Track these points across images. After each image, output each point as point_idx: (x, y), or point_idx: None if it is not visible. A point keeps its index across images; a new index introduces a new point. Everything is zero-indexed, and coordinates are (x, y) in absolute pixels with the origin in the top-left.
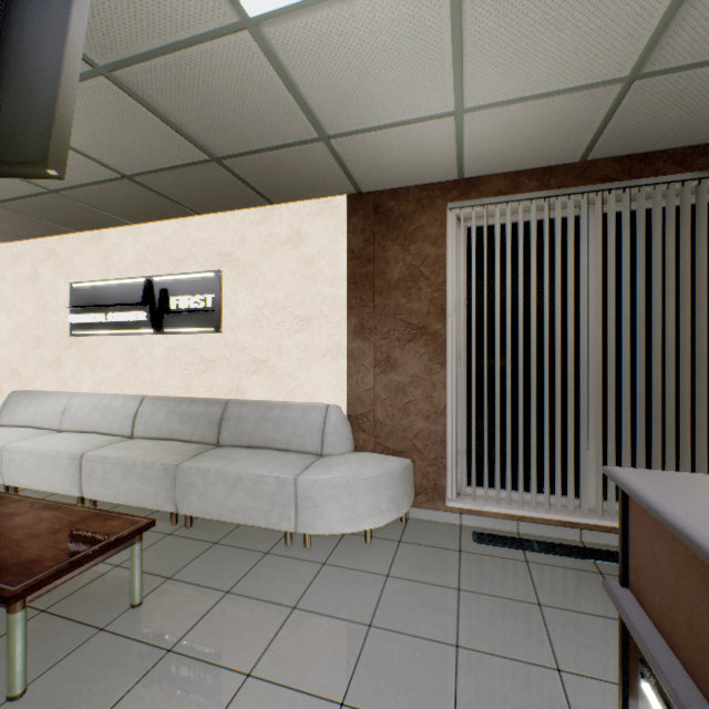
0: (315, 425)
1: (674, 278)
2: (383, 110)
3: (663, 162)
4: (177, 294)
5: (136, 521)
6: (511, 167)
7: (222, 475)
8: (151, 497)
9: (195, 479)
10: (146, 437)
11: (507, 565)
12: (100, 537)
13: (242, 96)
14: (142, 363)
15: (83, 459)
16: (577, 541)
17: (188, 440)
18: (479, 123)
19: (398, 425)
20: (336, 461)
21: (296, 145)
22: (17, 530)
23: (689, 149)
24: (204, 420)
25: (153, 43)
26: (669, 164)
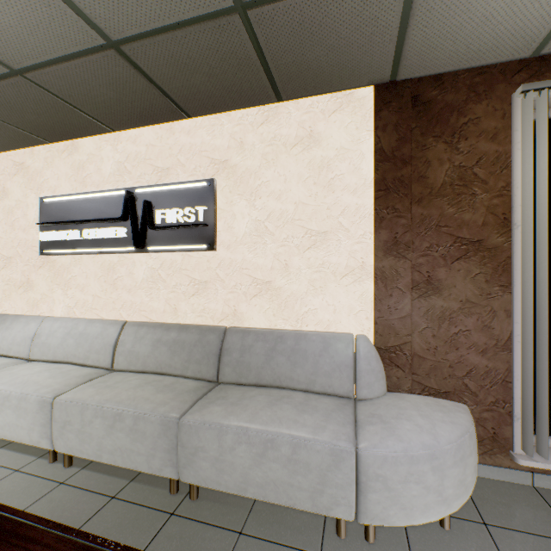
0: (343, 361)
1: None
2: None
3: None
4: (163, 207)
5: None
6: None
7: (244, 437)
8: (144, 459)
9: (206, 439)
10: (129, 369)
11: None
12: None
13: None
14: (121, 285)
15: (55, 404)
16: None
17: (180, 375)
18: None
19: (442, 361)
20: (388, 412)
21: None
22: None
23: None
24: (198, 351)
25: None
26: None
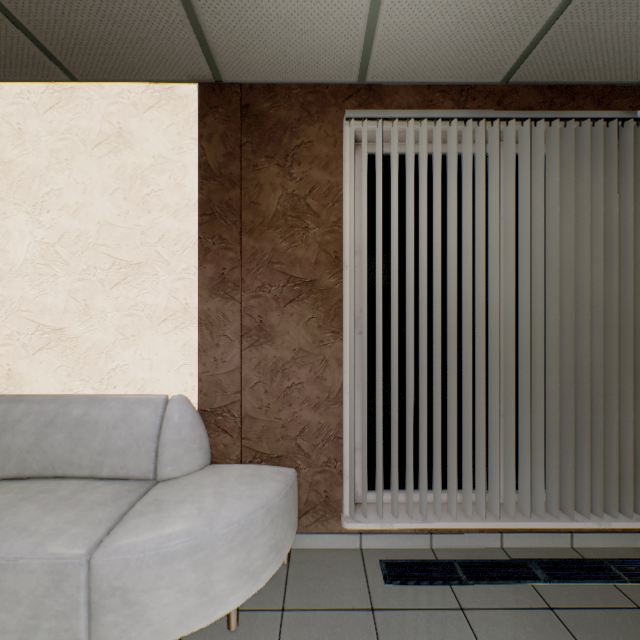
0: (144, 433)
1: (602, 231)
2: None
3: (583, 98)
4: None
5: None
6: (426, 75)
7: None
8: None
9: None
10: None
11: (443, 626)
12: None
13: None
14: None
15: None
16: (499, 549)
17: None
18: None
19: (275, 420)
20: (177, 495)
21: None
22: None
23: (607, 88)
24: None
25: None
26: (589, 102)
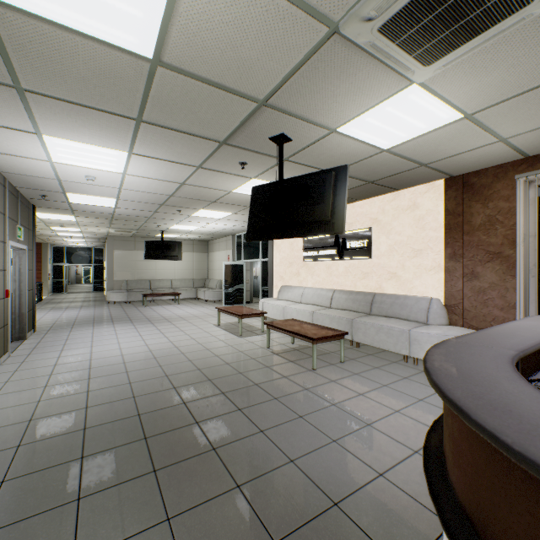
0: (422, 308)
1: None
2: (453, 151)
3: None
4: (350, 240)
5: (342, 331)
6: None
7: (372, 325)
8: None
9: (360, 325)
10: (336, 308)
11: None
12: (331, 333)
13: (382, 165)
14: (333, 274)
15: (314, 313)
16: None
17: (355, 311)
18: (520, 139)
19: (479, 313)
20: (433, 326)
21: (408, 170)
22: (306, 327)
23: None
24: (363, 302)
25: (350, 163)
26: None
